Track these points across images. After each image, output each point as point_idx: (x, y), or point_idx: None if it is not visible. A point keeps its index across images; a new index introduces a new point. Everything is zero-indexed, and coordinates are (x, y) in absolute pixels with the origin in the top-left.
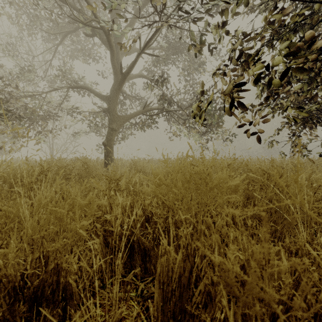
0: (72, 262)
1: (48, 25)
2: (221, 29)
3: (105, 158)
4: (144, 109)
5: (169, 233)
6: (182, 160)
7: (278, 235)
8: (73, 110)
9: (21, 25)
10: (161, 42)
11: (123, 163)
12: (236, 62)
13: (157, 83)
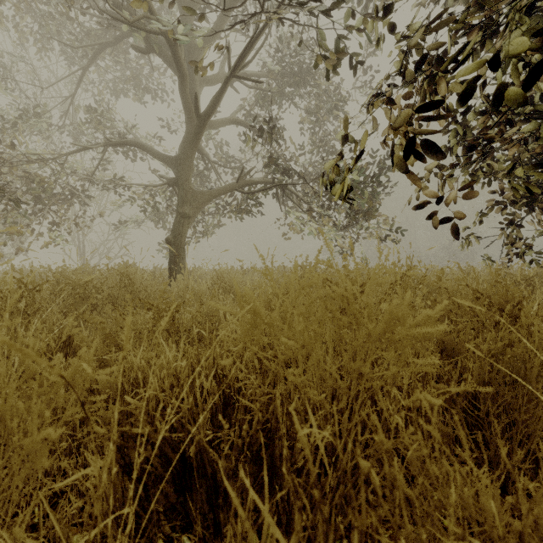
0: (16, 535)
1: (71, 33)
2: (381, 18)
3: (170, 267)
4: (240, 181)
5: (274, 437)
6: (306, 270)
7: (520, 437)
8: (115, 183)
9: (24, 32)
10: (270, 63)
11: (203, 275)
12: (413, 74)
13: (262, 133)
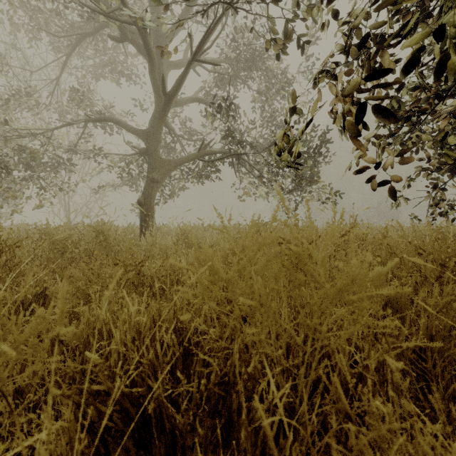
0: None
1: (57, 24)
2: (326, 4)
3: (141, 224)
4: (201, 151)
5: (232, 391)
6: (261, 228)
7: None
8: (95, 152)
9: (17, 24)
10: (227, 50)
11: (169, 231)
12: (357, 51)
13: (220, 109)
